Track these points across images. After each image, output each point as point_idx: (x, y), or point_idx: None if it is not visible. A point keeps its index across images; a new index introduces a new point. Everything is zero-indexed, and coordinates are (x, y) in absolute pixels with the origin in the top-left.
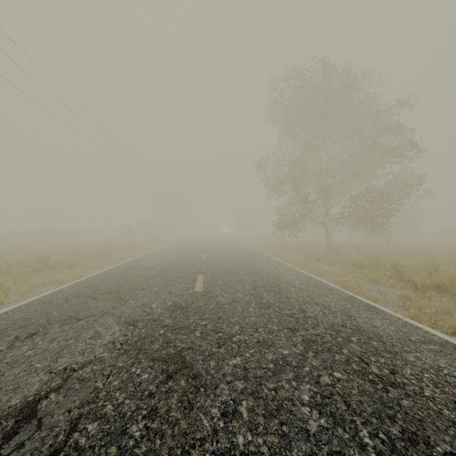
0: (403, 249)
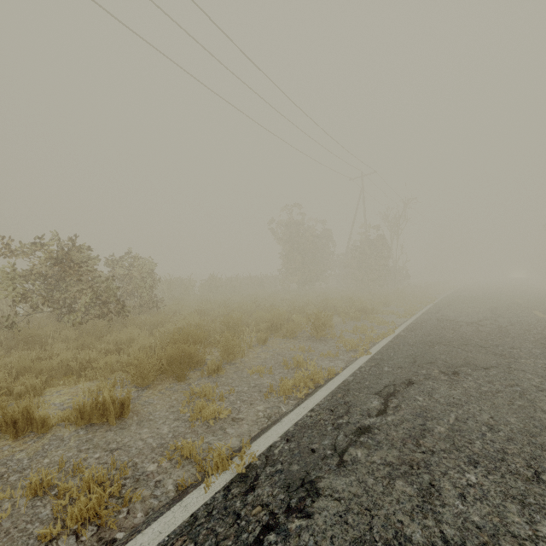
0: None
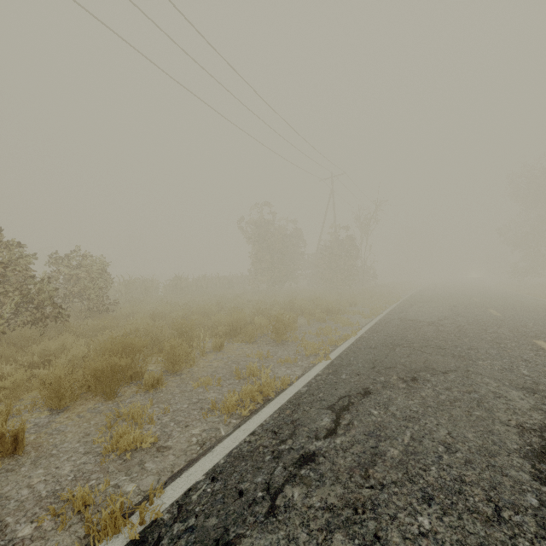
0: None
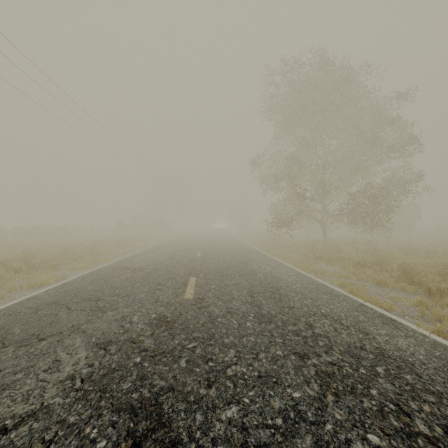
0: (403, 247)
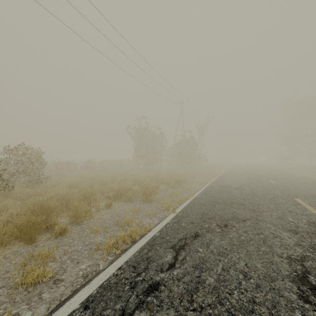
0: None
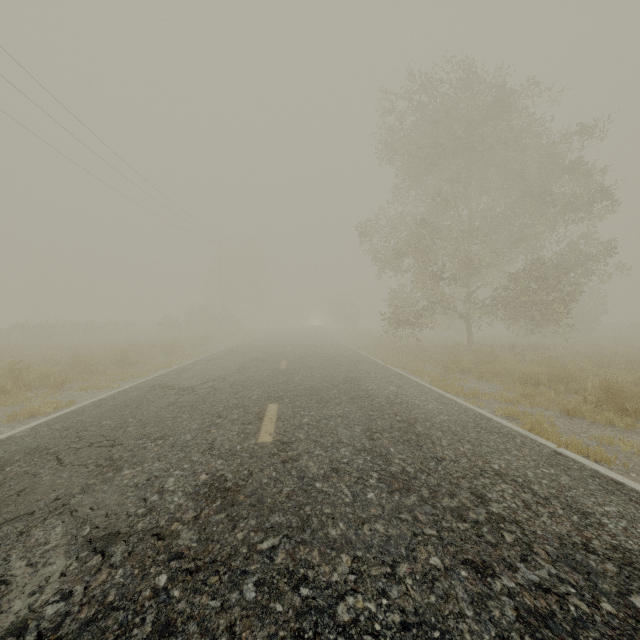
0: (590, 354)
